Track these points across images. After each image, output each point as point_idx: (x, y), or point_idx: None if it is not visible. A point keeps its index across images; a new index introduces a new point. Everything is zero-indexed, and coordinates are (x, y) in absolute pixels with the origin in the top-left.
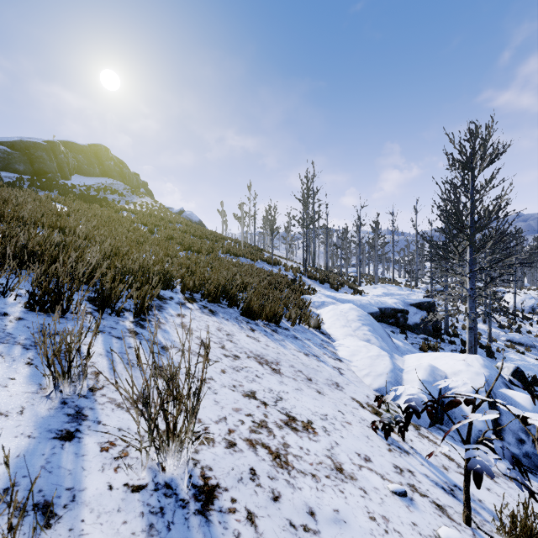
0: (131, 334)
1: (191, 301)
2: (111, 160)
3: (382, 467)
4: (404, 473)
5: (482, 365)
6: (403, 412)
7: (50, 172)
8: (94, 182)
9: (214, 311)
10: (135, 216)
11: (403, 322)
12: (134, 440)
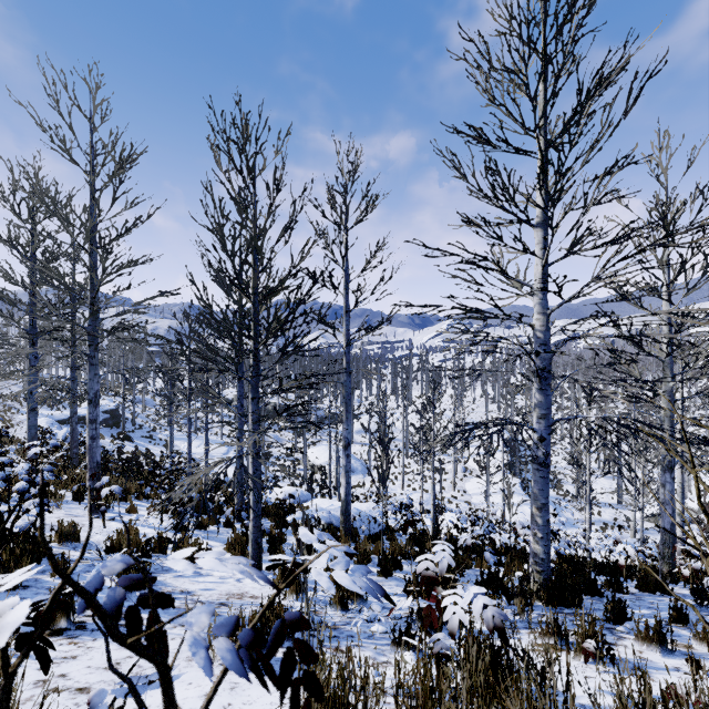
0: None
1: None
2: None
3: None
4: None
5: None
6: None
7: None
8: None
9: None
10: None
11: None
12: None
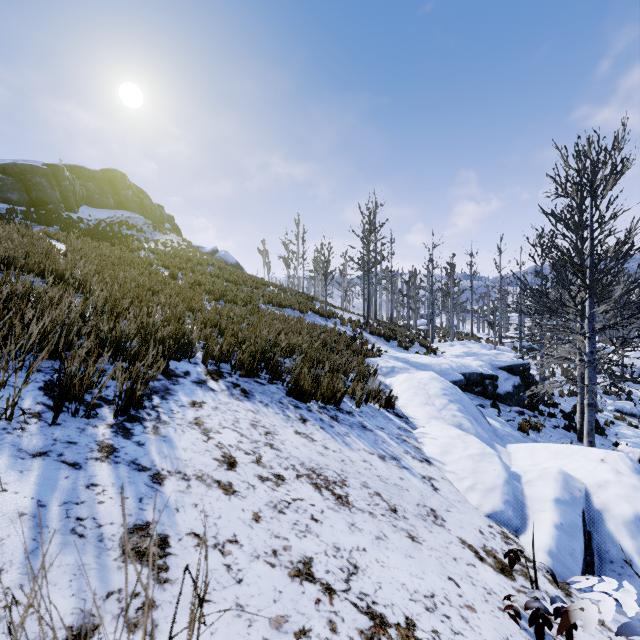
0: (102, 452)
1: (215, 376)
2: (129, 189)
3: None
4: None
5: (631, 469)
6: None
7: (50, 203)
8: (107, 216)
9: (249, 391)
10: (155, 257)
11: (492, 391)
12: None
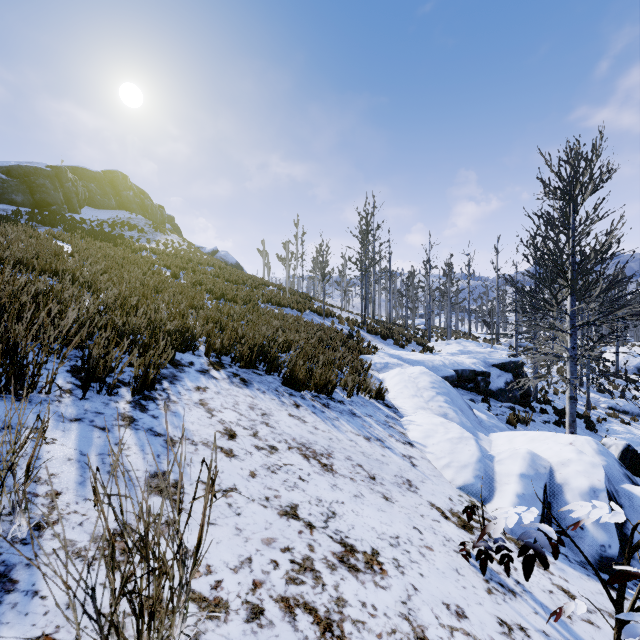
0: (124, 421)
1: (217, 367)
2: (130, 190)
3: (483, 627)
4: (515, 634)
5: (595, 450)
6: (519, 554)
7: (54, 204)
8: (109, 216)
9: (247, 380)
10: (157, 257)
11: (484, 387)
12: (91, 627)
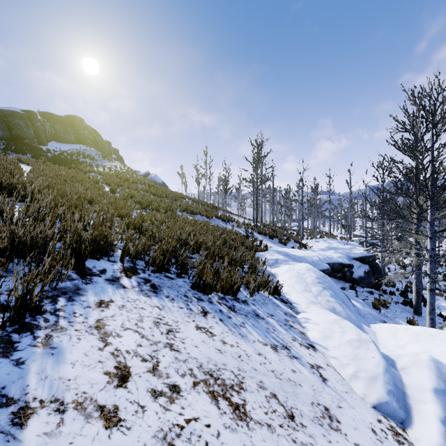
0: None
1: (129, 273)
2: (85, 130)
3: None
4: None
5: None
6: None
7: (26, 138)
8: (69, 148)
9: (158, 286)
10: (101, 177)
11: (349, 276)
12: None
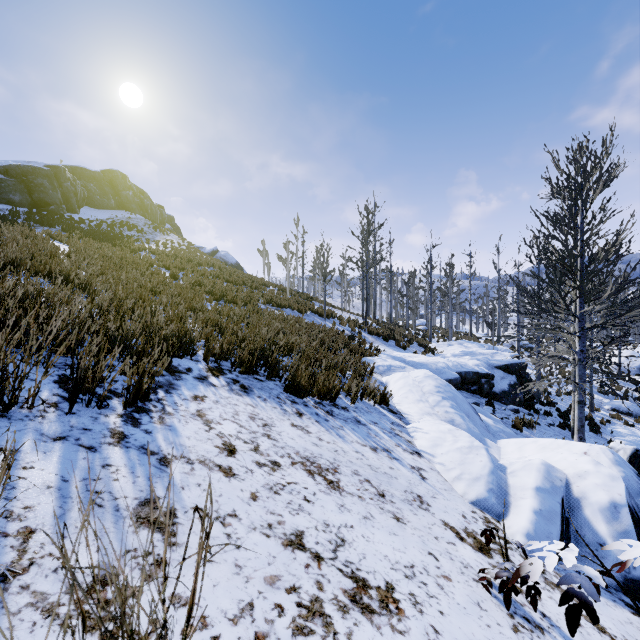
0: (114, 438)
1: (216, 373)
2: (129, 190)
3: None
4: None
5: (612, 461)
6: (561, 601)
7: (52, 204)
8: (108, 216)
9: (248, 387)
10: (156, 257)
11: (487, 389)
12: None
